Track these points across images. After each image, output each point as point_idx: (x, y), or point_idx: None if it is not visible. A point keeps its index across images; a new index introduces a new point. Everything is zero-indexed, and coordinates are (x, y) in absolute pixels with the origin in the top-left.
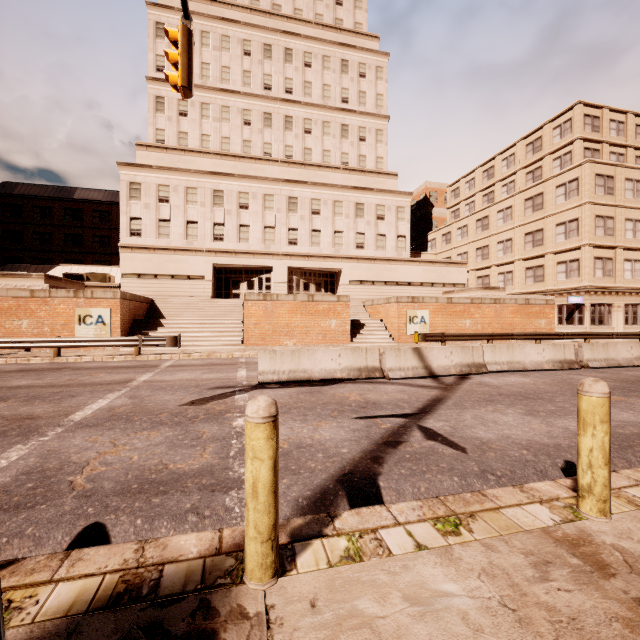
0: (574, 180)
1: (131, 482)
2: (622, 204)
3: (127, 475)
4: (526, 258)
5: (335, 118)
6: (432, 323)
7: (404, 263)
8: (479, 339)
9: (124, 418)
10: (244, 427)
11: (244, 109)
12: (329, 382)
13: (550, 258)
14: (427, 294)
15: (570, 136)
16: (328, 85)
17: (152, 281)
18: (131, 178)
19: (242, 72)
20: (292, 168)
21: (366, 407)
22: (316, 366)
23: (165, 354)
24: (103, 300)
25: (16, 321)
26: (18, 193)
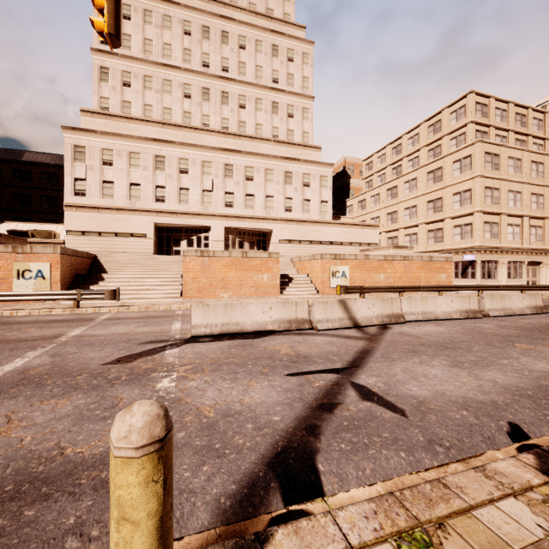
0: (468, 157)
1: (6, 481)
2: (506, 178)
3: (6, 468)
4: (428, 222)
5: (267, 96)
6: (352, 277)
7: (327, 225)
8: (392, 291)
9: (35, 382)
10: (168, 390)
11: (184, 83)
12: (261, 334)
13: (448, 222)
14: (346, 252)
15: (464, 120)
16: (260, 66)
17: (96, 238)
18: (75, 141)
19: (182, 49)
20: (228, 138)
21: (297, 361)
22: (248, 319)
23: (104, 307)
24: (43, 255)
25: None
26: None
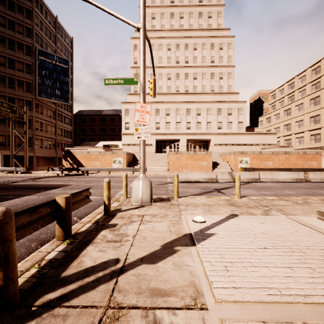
0: None
1: None
2: None
3: None
4: (310, 130)
5: (208, 70)
6: (251, 163)
7: (242, 135)
8: (273, 170)
9: None
10: (171, 189)
11: (168, 73)
12: (197, 182)
13: (323, 129)
14: (254, 149)
15: None
16: (204, 56)
17: (133, 147)
18: (126, 107)
19: (167, 58)
20: (188, 96)
21: (205, 187)
22: (193, 177)
23: None
24: (120, 155)
25: (95, 162)
26: (84, 114)
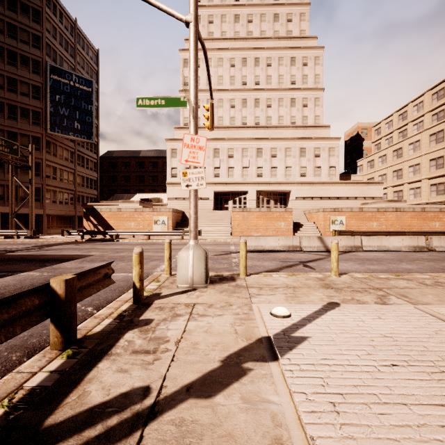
0: None
1: None
2: None
3: None
4: (430, 177)
5: (286, 95)
6: (348, 224)
7: (334, 185)
8: (379, 235)
9: None
10: (236, 261)
11: (231, 99)
12: (273, 252)
13: None
14: (351, 205)
15: None
16: (282, 75)
17: (182, 201)
18: (172, 146)
19: (229, 77)
20: (259, 130)
21: (285, 259)
22: (267, 244)
23: None
24: (164, 213)
25: (129, 223)
26: (115, 156)
